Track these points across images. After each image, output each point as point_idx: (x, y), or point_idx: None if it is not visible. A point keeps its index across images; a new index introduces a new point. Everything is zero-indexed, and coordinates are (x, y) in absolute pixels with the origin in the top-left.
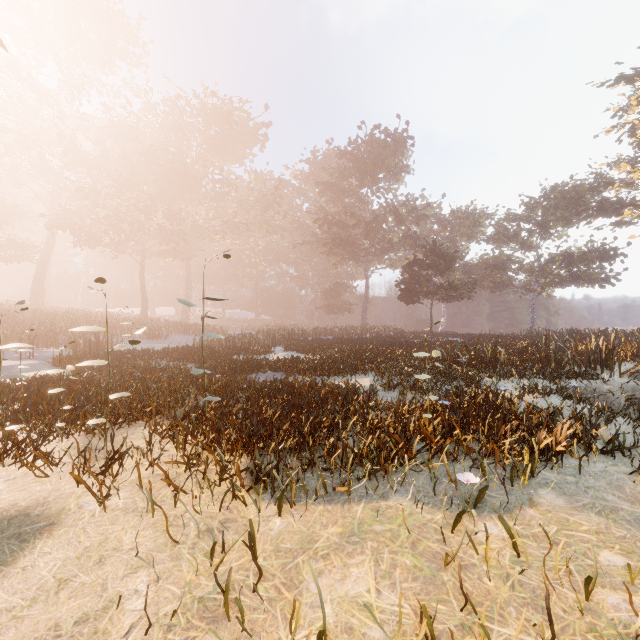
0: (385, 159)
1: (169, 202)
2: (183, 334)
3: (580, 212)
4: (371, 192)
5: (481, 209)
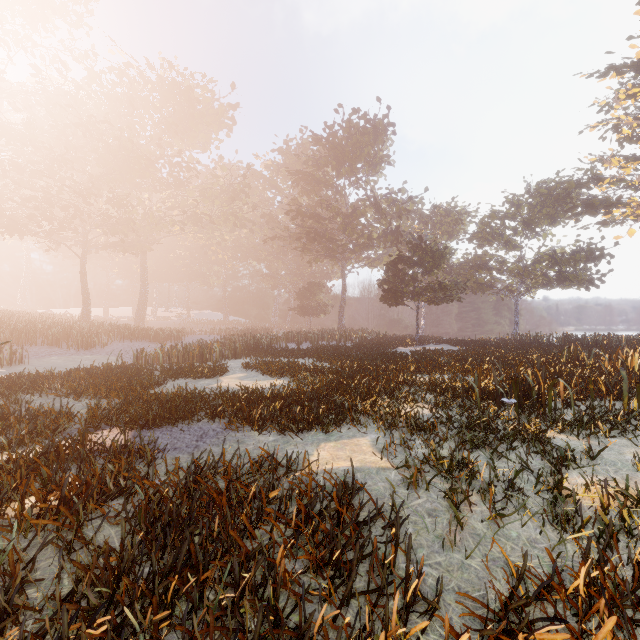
0: (364, 147)
1: (114, 185)
2: (130, 341)
3: (569, 209)
4: (349, 184)
5: (462, 206)
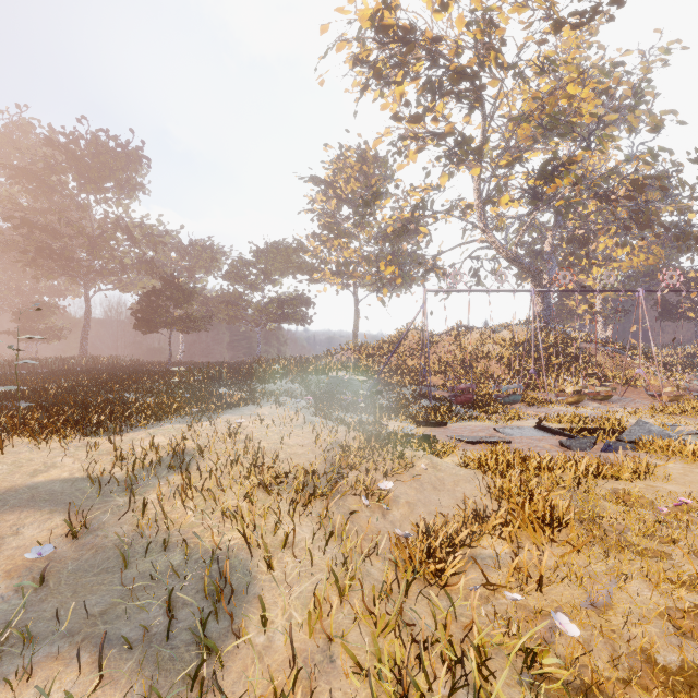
0: (115, 170)
1: None
2: None
3: (289, 268)
4: (95, 200)
5: (218, 246)
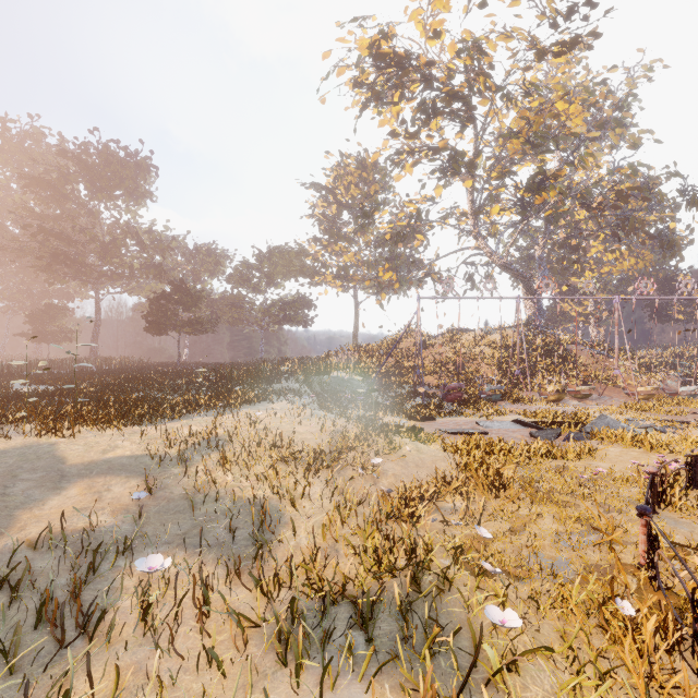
0: (125, 179)
1: None
2: None
3: (291, 272)
4: (105, 207)
5: (222, 250)
